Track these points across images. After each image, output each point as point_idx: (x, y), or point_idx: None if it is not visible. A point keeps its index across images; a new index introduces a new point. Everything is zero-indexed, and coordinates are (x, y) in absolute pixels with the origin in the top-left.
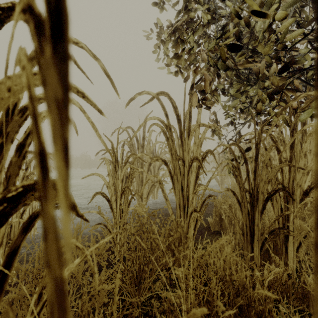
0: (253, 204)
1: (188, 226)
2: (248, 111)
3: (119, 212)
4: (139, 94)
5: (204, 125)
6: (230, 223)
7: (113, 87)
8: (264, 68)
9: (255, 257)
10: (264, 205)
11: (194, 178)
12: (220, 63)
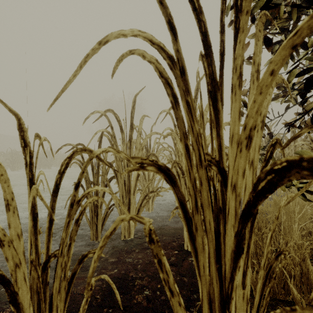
0: None
1: None
2: None
3: None
4: None
5: None
6: (297, 289)
7: None
8: None
9: None
10: None
11: None
12: None
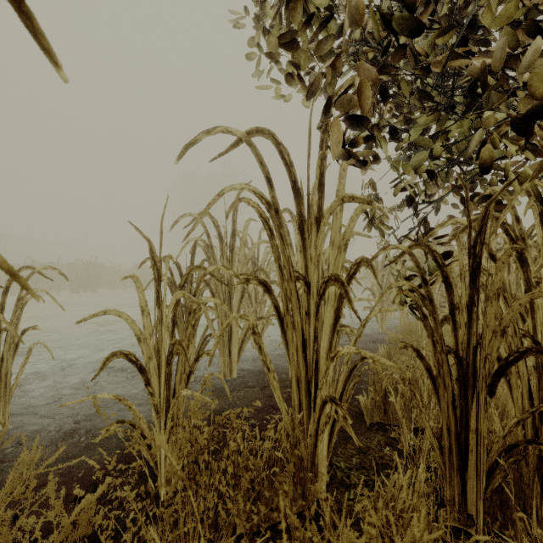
0: (465, 382)
1: (317, 429)
2: (447, 175)
3: (164, 396)
4: (208, 133)
5: (356, 200)
6: (406, 409)
7: (29, 31)
8: (503, 56)
9: (471, 503)
10: (491, 386)
11: (331, 319)
12: (404, 15)
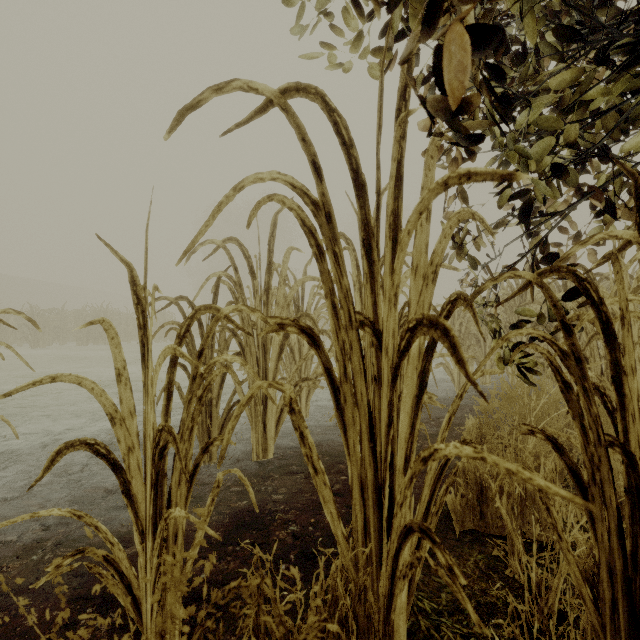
0: None
1: (394, 568)
2: (584, 169)
3: (149, 511)
4: (219, 91)
5: (474, 177)
6: (514, 514)
7: None
8: None
9: None
10: None
11: (413, 388)
12: None
